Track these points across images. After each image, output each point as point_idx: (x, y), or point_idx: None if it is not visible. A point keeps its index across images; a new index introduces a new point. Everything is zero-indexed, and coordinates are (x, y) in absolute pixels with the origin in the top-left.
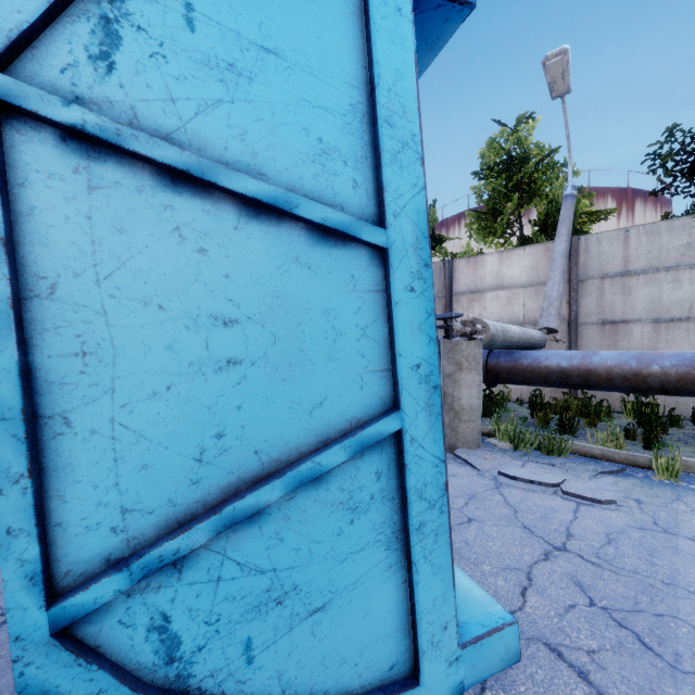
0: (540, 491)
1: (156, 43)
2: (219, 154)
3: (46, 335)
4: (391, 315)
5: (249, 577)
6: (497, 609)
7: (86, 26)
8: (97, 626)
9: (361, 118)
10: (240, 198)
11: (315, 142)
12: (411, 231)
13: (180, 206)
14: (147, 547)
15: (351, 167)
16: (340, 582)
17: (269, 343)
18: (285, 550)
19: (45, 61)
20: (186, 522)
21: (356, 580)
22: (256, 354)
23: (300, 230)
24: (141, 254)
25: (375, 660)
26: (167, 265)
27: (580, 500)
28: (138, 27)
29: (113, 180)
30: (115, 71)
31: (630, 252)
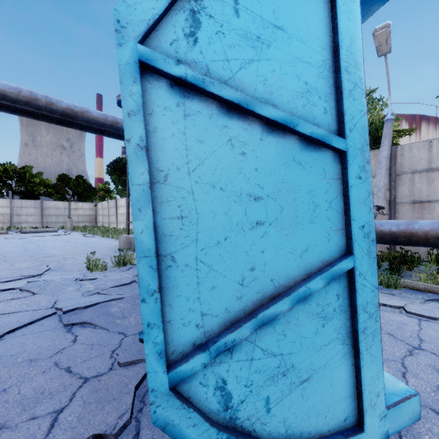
0: (390, 311)
1: (219, 25)
2: (252, 93)
3: (162, 205)
4: (347, 194)
5: (267, 358)
6: (402, 385)
7: (183, 16)
8: (188, 385)
9: (328, 69)
10: (263, 120)
11: (303, 85)
12: (359, 140)
13: (231, 126)
14: (215, 337)
15: (323, 100)
16: (317, 364)
17: (278, 212)
18: (287, 342)
19: (162, 38)
20: (234, 323)
21: (326, 363)
22: (272, 218)
23: (295, 140)
24: (211, 156)
25: (336, 414)
26: (225, 163)
27: (419, 317)
28: (209, 16)
29: (196, 111)
30: (198, 43)
31: (433, 156)
